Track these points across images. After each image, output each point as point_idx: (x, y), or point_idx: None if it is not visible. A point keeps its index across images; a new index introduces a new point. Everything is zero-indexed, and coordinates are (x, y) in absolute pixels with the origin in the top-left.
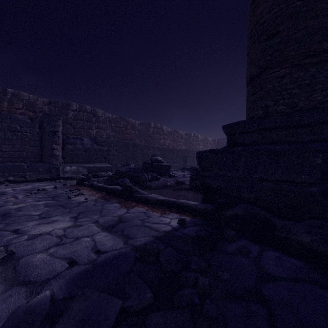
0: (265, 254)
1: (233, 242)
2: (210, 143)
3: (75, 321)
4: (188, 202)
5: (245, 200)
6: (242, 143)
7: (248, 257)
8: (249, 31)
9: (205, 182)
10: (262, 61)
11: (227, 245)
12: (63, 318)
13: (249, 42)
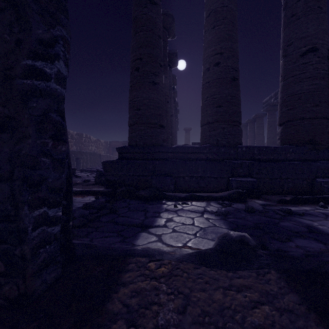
0: (131, 201)
1: (121, 200)
2: (103, 145)
3: (78, 214)
4: (98, 189)
5: (126, 185)
6: (126, 158)
7: (126, 202)
8: (130, 100)
9: (107, 178)
10: (135, 119)
11: (119, 201)
12: (75, 214)
13: (129, 106)
